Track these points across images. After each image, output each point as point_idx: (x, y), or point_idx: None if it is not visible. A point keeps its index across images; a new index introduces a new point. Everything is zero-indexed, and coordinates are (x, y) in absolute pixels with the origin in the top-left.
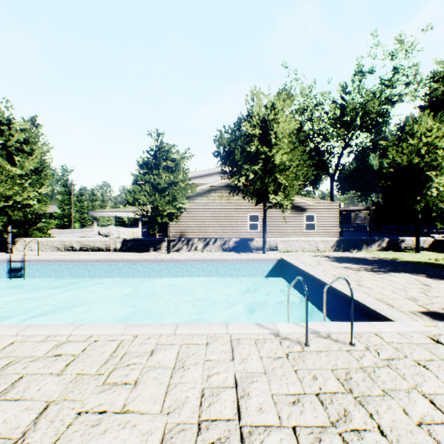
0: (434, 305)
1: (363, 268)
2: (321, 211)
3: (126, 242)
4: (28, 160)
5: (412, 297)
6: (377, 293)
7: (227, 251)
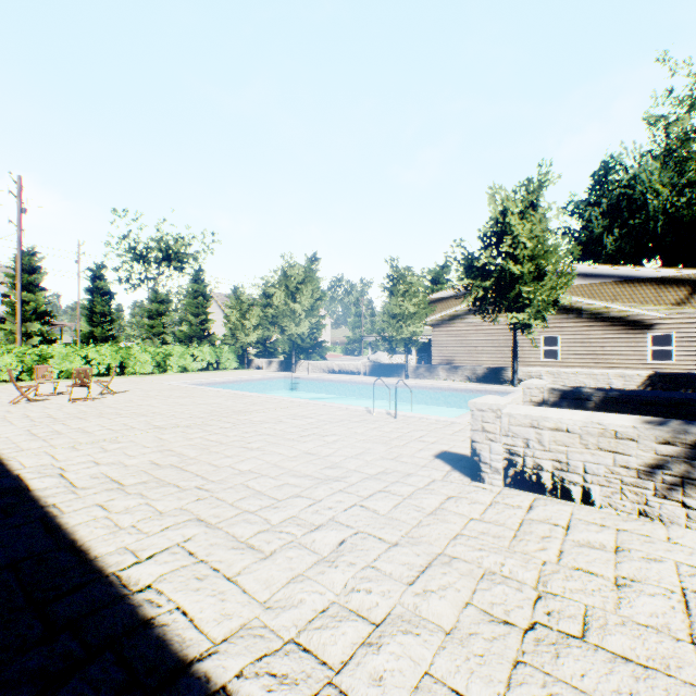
0: None
1: None
2: (689, 328)
3: (373, 367)
4: (304, 297)
5: None
6: None
7: (472, 382)
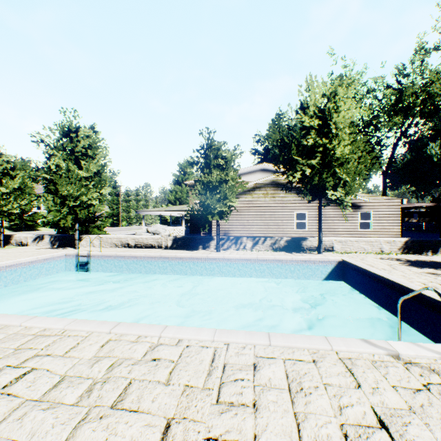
0: None
1: None
2: (379, 209)
3: (176, 240)
4: (92, 164)
5: None
6: None
7: (277, 251)
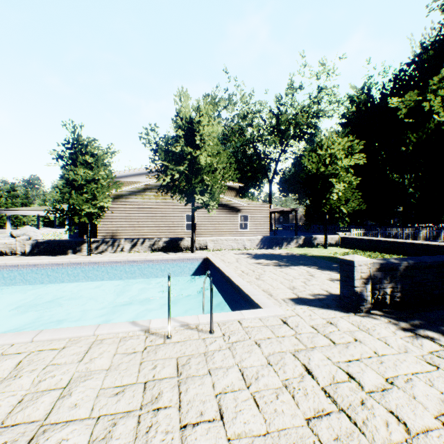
0: (305, 292)
1: (272, 263)
2: (254, 212)
3: (38, 244)
4: None
5: (293, 286)
6: (268, 284)
7: (156, 251)
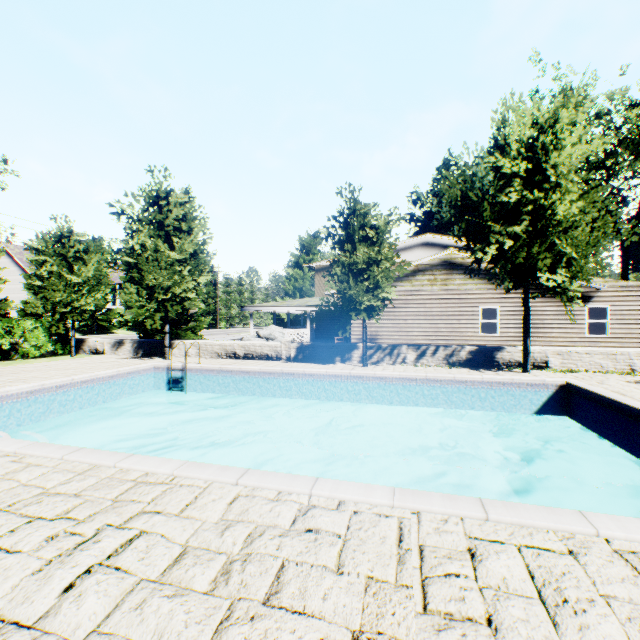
0: None
1: None
2: (622, 301)
3: (302, 348)
4: (186, 242)
5: None
6: None
7: (455, 366)
